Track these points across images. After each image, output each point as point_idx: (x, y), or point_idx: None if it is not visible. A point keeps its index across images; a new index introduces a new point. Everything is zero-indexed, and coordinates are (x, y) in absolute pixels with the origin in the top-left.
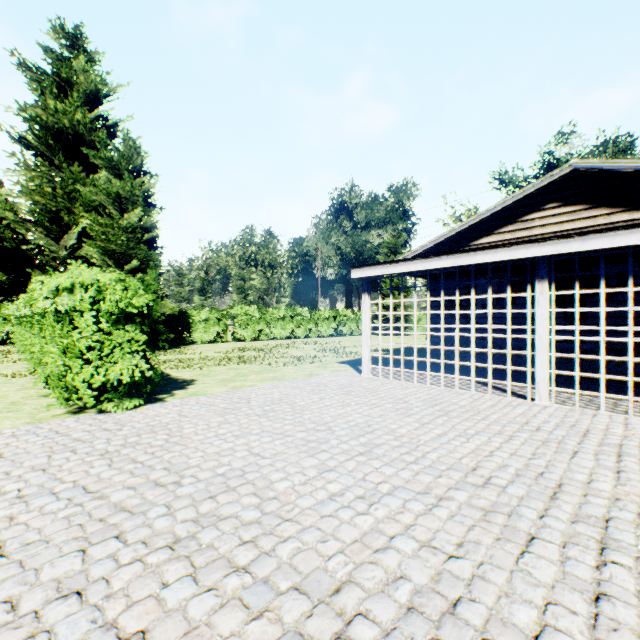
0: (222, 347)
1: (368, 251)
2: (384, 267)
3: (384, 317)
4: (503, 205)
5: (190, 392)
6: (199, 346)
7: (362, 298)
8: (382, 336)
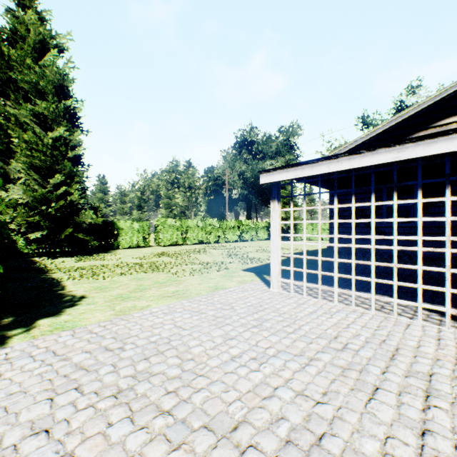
0: (142, 252)
1: None
2: (299, 169)
3: None
4: (416, 109)
5: (58, 322)
6: (123, 251)
7: (271, 206)
8: None
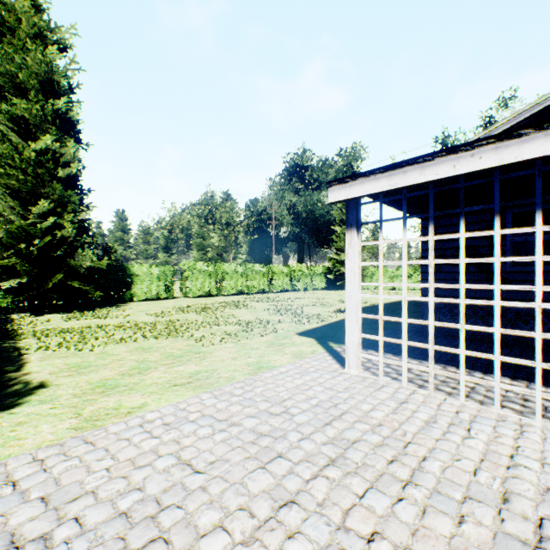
0: (162, 306)
1: (319, 210)
2: (397, 174)
3: (338, 272)
4: None
5: None
6: (138, 304)
7: (346, 237)
8: (336, 291)
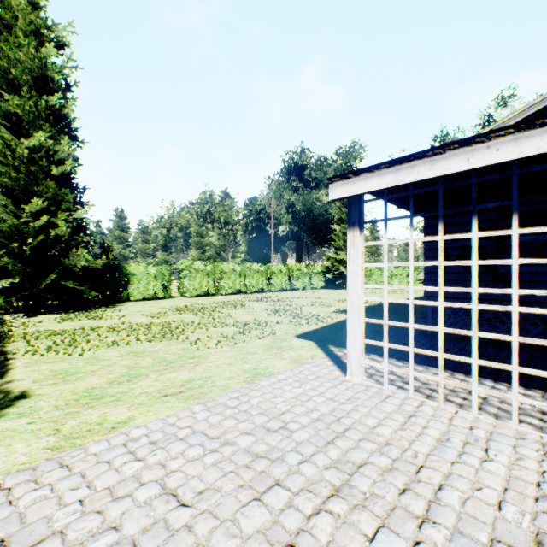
0: (159, 306)
1: (318, 209)
2: (404, 168)
3: (337, 271)
4: None
5: None
6: (134, 304)
7: (348, 237)
8: (335, 290)
